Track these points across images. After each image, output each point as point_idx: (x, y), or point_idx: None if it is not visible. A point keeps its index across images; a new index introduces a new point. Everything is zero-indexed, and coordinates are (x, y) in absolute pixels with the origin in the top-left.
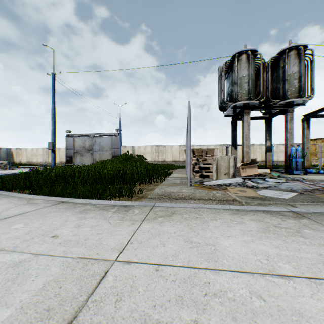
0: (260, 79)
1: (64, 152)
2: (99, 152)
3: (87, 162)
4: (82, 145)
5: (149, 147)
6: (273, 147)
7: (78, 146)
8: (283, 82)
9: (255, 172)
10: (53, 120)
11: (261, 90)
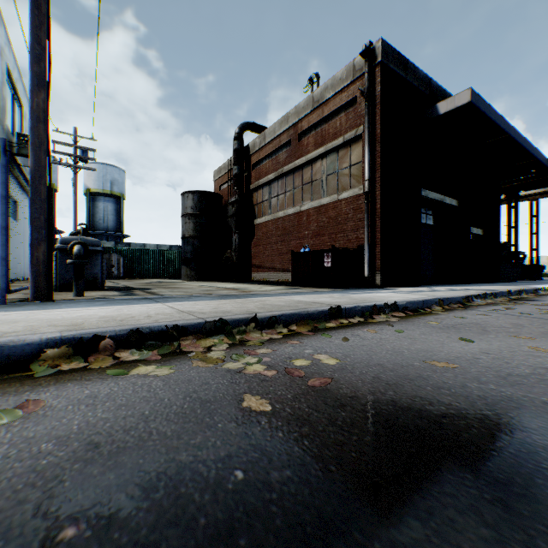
0: None
1: None
2: None
3: None
4: None
5: (543, 258)
6: None
7: None
8: None
9: None
10: None
11: None
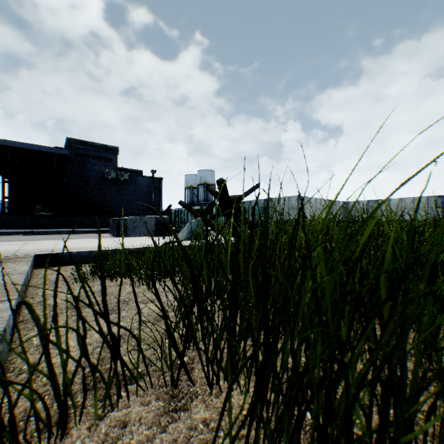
0: None
1: None
2: None
3: None
4: None
5: None
6: None
7: None
8: None
9: None
10: None
11: None
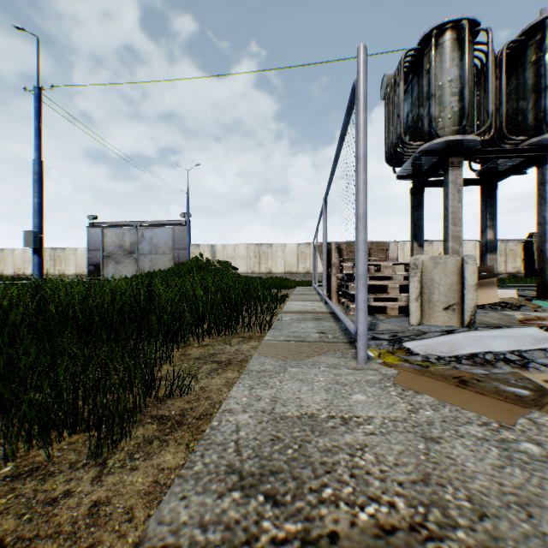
0: (489, 85)
1: (84, 255)
2: (151, 256)
3: (128, 274)
4: (118, 242)
5: (243, 247)
6: (468, 247)
7: (110, 245)
8: (535, 95)
9: (491, 298)
10: (38, 186)
11: (490, 112)
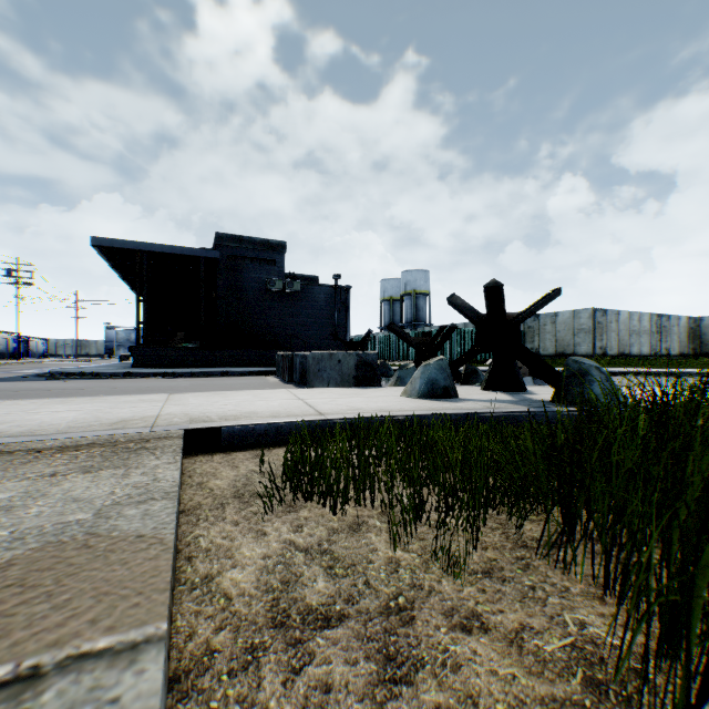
0: None
1: None
2: None
3: None
4: None
5: None
6: None
7: None
8: None
9: None
10: None
11: None
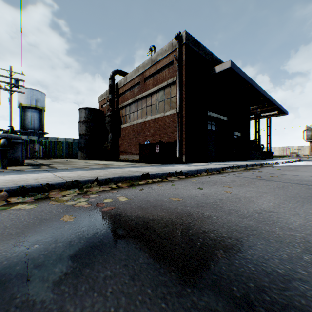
0: None
1: None
2: None
3: None
4: None
5: (277, 148)
6: None
7: None
8: None
9: (306, 157)
10: None
11: None
